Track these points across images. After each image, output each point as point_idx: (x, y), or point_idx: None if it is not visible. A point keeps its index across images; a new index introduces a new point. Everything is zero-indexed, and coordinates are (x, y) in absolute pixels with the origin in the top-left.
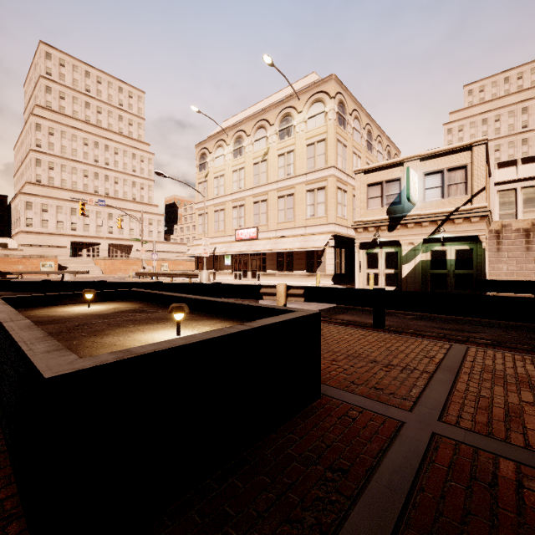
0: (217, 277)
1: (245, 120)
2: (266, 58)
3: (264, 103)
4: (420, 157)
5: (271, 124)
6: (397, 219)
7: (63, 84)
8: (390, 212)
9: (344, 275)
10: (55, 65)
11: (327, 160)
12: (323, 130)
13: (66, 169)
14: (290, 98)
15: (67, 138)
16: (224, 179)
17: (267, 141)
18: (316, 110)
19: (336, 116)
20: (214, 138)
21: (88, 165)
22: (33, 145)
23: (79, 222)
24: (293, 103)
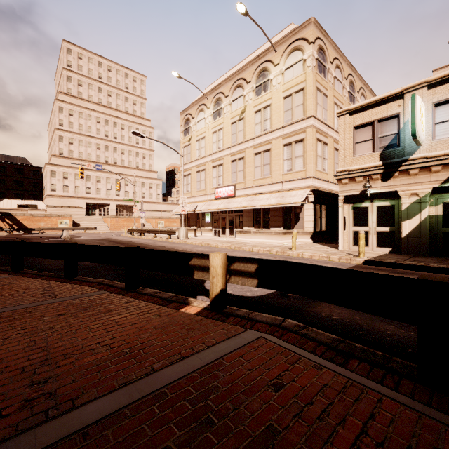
0: (198, 233)
1: (223, 82)
2: (239, 7)
3: (242, 63)
4: (427, 83)
5: (248, 82)
6: (395, 164)
7: (81, 74)
8: (385, 157)
9: (325, 232)
10: (74, 58)
11: (305, 110)
12: (301, 79)
13: (82, 143)
14: (266, 52)
15: (83, 117)
16: (205, 141)
17: (244, 99)
18: (293, 60)
19: (315, 63)
20: (196, 103)
21: (100, 139)
22: (57, 124)
23: (93, 187)
24: (270, 56)
